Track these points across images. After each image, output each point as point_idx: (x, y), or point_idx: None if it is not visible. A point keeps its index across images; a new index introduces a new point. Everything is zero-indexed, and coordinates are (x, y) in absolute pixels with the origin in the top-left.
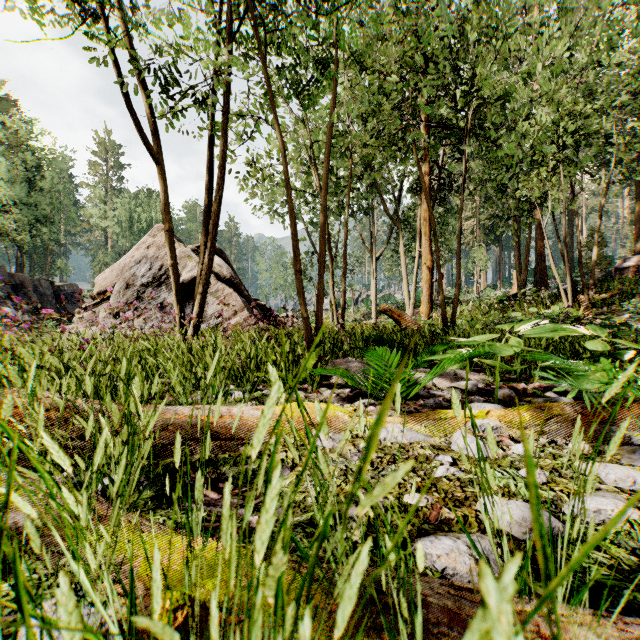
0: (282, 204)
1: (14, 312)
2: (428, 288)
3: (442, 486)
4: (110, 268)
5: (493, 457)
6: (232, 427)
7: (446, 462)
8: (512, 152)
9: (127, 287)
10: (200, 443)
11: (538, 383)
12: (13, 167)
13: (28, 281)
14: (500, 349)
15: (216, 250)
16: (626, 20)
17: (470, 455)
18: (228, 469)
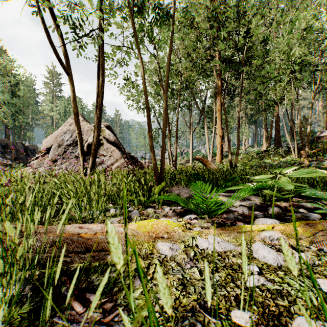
0: (143, 103)
1: (2, 159)
2: (220, 147)
3: (258, 299)
4: (50, 136)
5: (285, 265)
6: (103, 241)
7: (255, 272)
8: (269, 71)
9: (59, 146)
10: (79, 254)
11: (292, 202)
12: (4, 84)
13: (10, 143)
14: (283, 186)
15: (107, 126)
16: (324, 5)
17: (269, 263)
18: (96, 278)
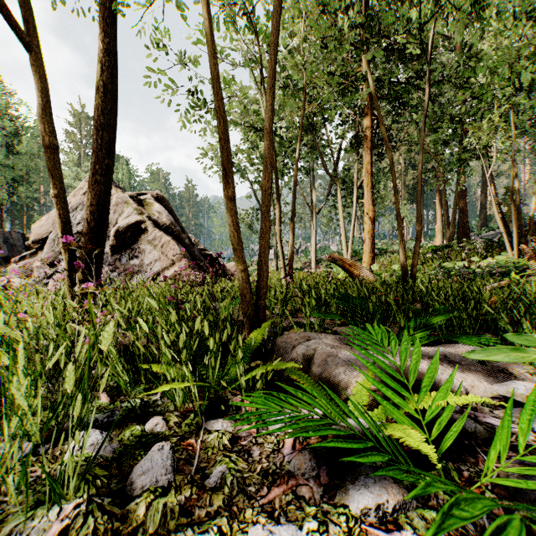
0: None
1: None
2: (370, 238)
3: None
4: (46, 216)
5: None
6: None
7: None
8: (496, 69)
9: None
10: None
11: None
12: None
13: None
14: None
15: (158, 198)
16: None
17: None
18: None
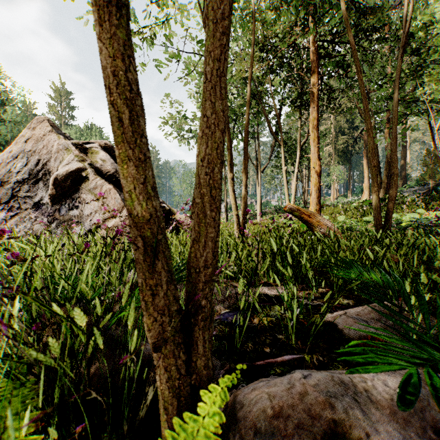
0: (187, 130)
1: None
2: (316, 191)
3: None
4: None
5: None
6: None
7: None
8: None
9: (2, 184)
10: None
11: None
12: None
13: None
14: None
15: (107, 147)
16: None
17: None
18: None
